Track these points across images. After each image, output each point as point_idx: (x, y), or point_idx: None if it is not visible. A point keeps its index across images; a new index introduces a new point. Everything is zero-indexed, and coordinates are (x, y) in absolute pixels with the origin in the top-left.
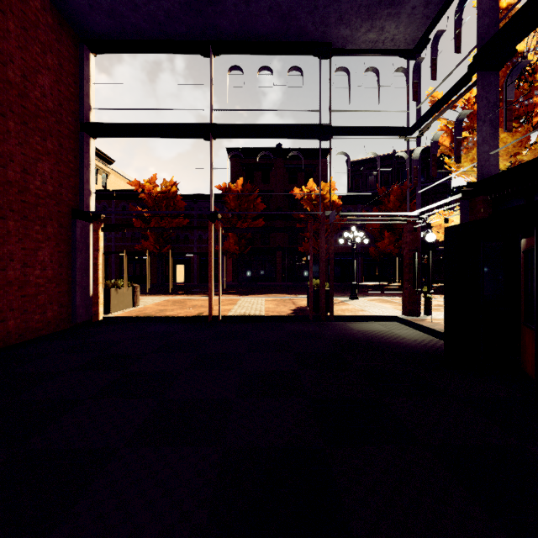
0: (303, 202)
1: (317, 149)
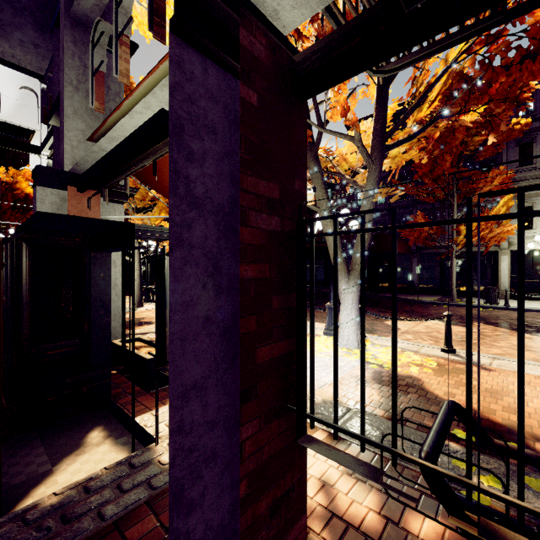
0: None
1: (11, 124)
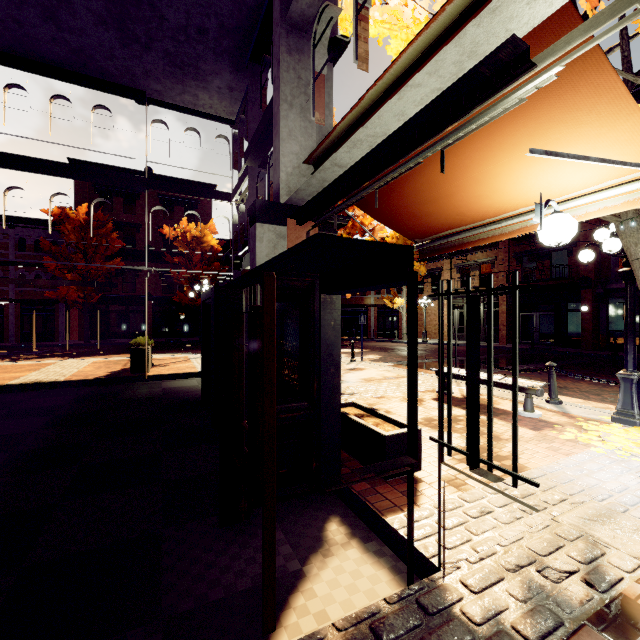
0: (177, 243)
1: (199, 182)
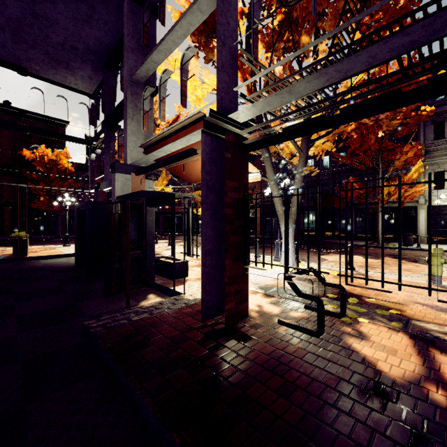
0: (35, 163)
1: (54, 118)
